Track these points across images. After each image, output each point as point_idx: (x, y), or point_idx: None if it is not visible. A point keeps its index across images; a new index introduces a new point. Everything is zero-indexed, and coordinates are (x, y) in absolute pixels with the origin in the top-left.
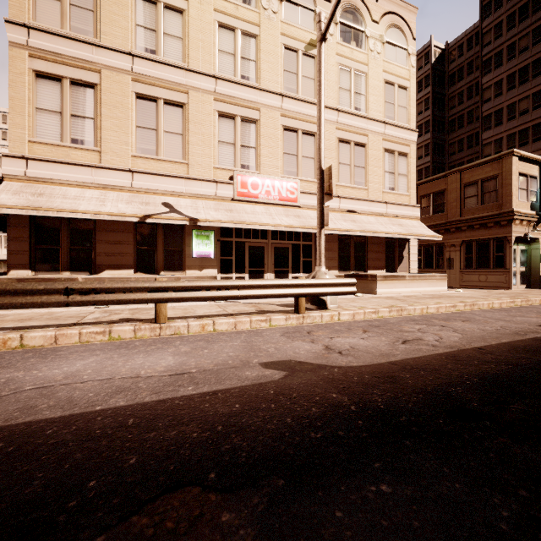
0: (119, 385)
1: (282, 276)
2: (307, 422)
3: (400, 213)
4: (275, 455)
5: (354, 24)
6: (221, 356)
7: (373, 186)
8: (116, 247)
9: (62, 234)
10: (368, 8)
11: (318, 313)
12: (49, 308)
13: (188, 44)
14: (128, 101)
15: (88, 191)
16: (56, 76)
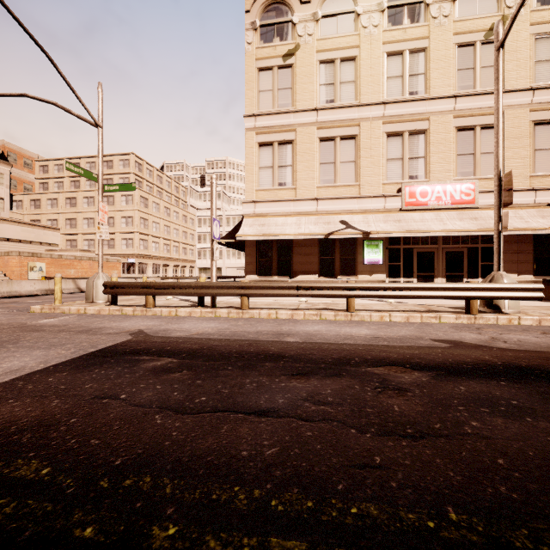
0: (344, 337)
1: (455, 281)
2: (462, 362)
3: None
4: (440, 367)
5: None
6: (400, 333)
7: None
8: (306, 257)
9: (273, 250)
10: None
11: (492, 315)
12: (273, 299)
13: (360, 83)
14: (314, 145)
15: (289, 219)
16: (269, 142)
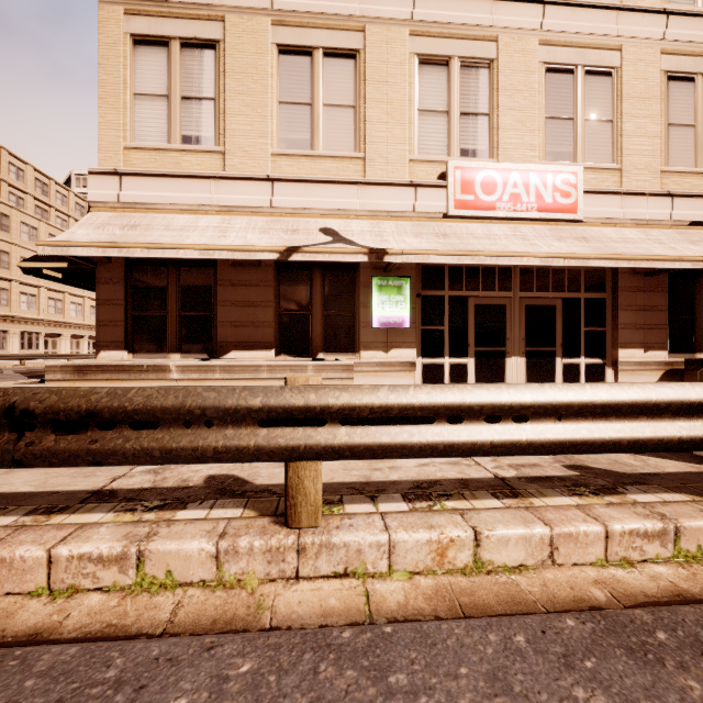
0: None
1: (542, 363)
2: None
3: None
4: None
5: None
6: None
7: None
8: (247, 311)
9: (169, 293)
10: None
11: None
12: None
13: None
14: (266, 60)
15: (204, 218)
16: (161, 38)
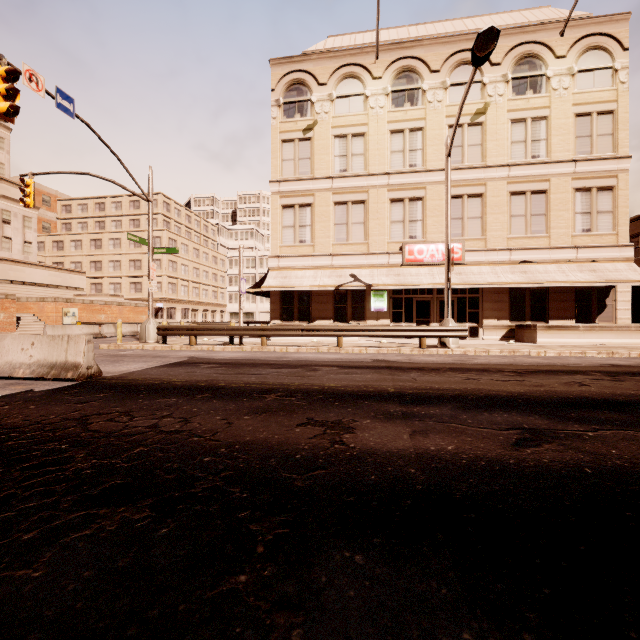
0: (319, 358)
1: None
2: (365, 365)
3: (598, 256)
4: (351, 366)
5: (530, 73)
6: (357, 357)
7: (557, 232)
8: (322, 305)
9: (294, 299)
10: (551, 47)
11: (435, 349)
12: (291, 340)
13: (368, 156)
14: (330, 208)
15: (308, 272)
16: (292, 205)
